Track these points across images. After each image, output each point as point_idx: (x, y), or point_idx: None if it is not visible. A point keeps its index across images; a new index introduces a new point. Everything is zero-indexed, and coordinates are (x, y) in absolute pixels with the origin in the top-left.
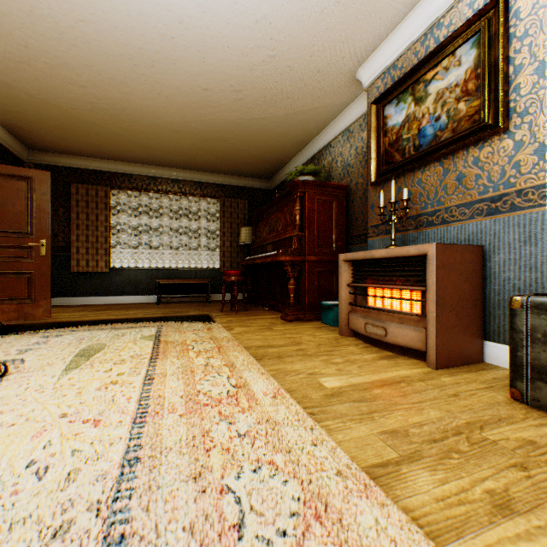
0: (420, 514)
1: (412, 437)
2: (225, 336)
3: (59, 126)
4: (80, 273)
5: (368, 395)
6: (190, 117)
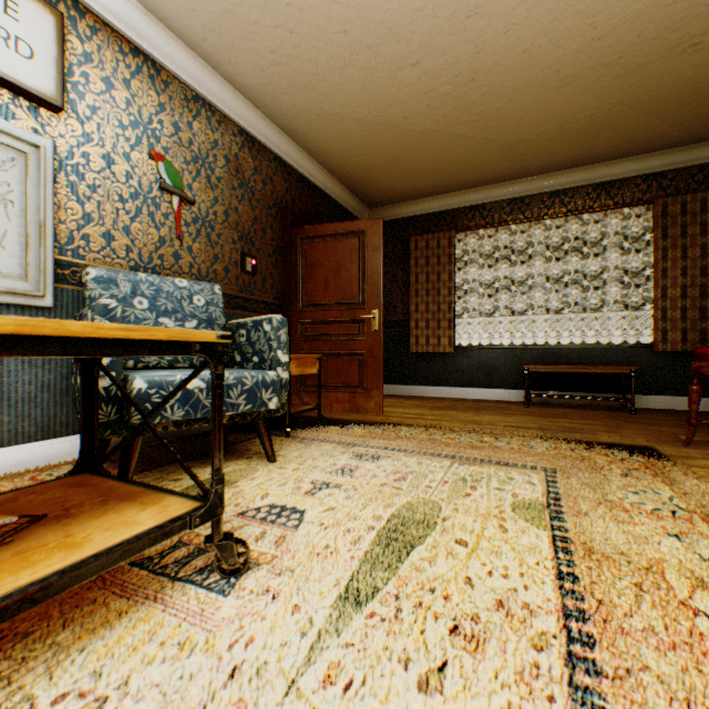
0: None
1: None
2: None
3: (392, 159)
4: (418, 355)
5: None
6: (602, 22)
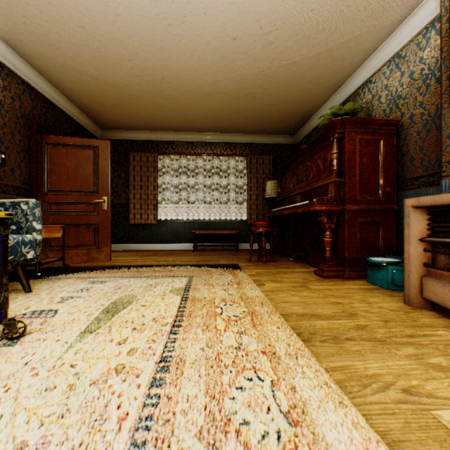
0: None
1: None
2: (256, 294)
3: (118, 104)
4: (136, 225)
5: None
6: (219, 76)
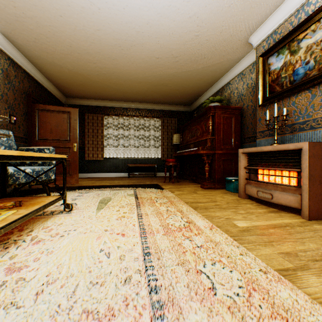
0: (314, 297)
1: (300, 257)
2: (171, 195)
3: (81, 84)
4: (89, 161)
5: (266, 232)
6: (147, 74)
